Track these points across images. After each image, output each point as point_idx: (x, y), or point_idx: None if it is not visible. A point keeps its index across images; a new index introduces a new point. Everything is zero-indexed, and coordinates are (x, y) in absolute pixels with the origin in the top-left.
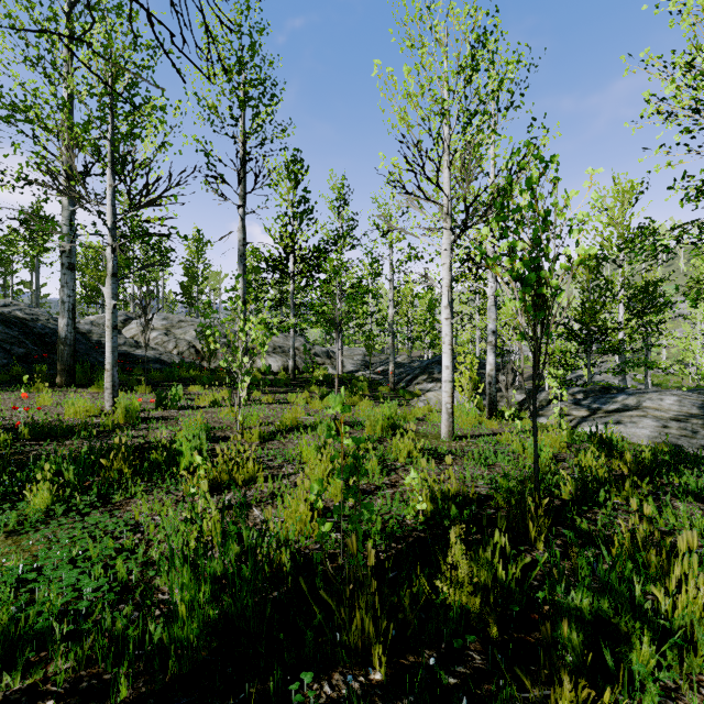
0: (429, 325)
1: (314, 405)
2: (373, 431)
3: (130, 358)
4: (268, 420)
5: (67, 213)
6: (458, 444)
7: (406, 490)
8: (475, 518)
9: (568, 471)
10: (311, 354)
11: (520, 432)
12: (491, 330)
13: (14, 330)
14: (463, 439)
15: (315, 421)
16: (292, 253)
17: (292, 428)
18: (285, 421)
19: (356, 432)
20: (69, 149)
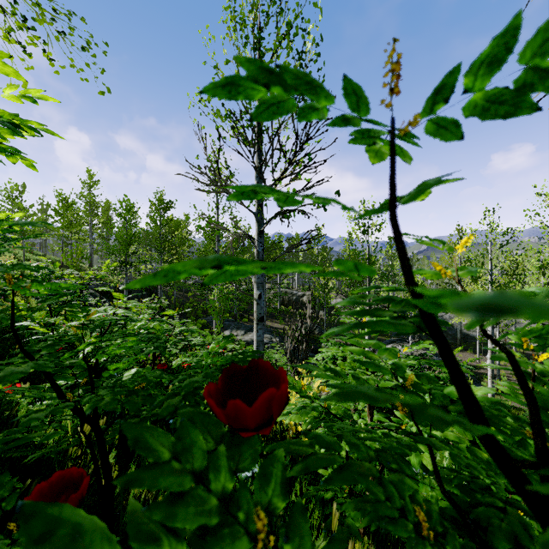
0: None
1: None
2: None
3: (468, 336)
4: None
5: None
6: None
7: None
8: None
9: None
10: None
11: None
12: None
13: None
14: None
15: None
16: None
17: None
18: None
19: None
20: None
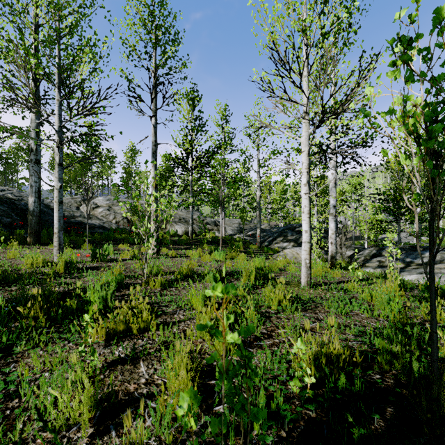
0: (282, 204)
1: (204, 258)
2: (248, 280)
3: (82, 225)
4: (170, 270)
5: (34, 125)
6: (315, 292)
7: (282, 341)
8: (364, 388)
9: (418, 320)
10: (204, 223)
11: (359, 281)
12: (332, 205)
13: (5, 206)
14: (319, 287)
15: (204, 272)
16: (190, 153)
17: (187, 277)
18: (182, 272)
19: (235, 281)
20: (33, 78)
